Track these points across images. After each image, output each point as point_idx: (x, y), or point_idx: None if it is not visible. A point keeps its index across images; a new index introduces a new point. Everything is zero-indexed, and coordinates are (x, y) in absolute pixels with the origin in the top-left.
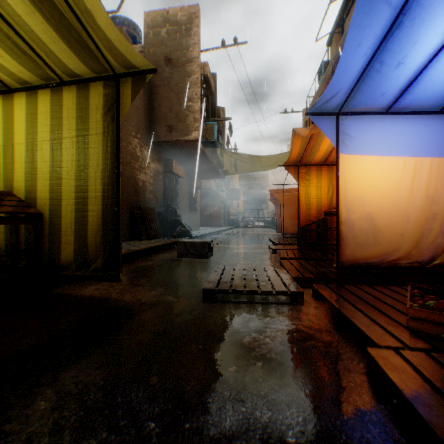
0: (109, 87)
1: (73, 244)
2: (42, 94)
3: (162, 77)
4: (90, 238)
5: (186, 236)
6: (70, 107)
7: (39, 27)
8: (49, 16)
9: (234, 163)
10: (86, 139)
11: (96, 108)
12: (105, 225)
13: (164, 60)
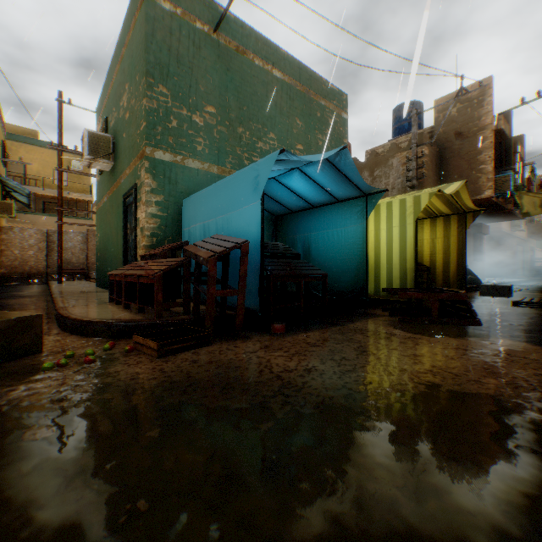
0: (459, 216)
1: (441, 280)
2: (425, 221)
3: (451, 149)
4: (450, 278)
5: (476, 284)
6: (439, 225)
7: (441, 208)
8: (447, 205)
9: (538, 203)
10: (447, 238)
11: (453, 225)
12: (457, 273)
13: (453, 135)
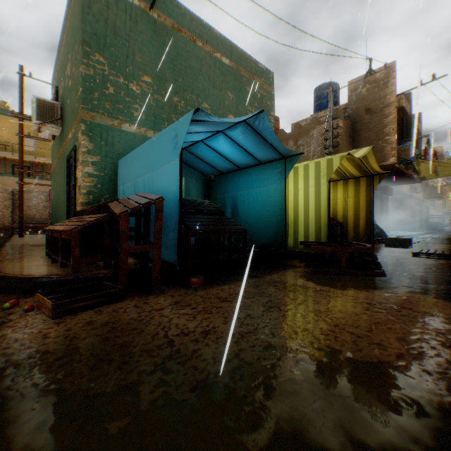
0: (368, 178)
1: (352, 234)
2: (339, 182)
3: (362, 123)
4: (359, 232)
5: (382, 236)
6: (351, 186)
7: (352, 171)
8: (357, 168)
9: (433, 169)
10: (358, 197)
11: (362, 186)
12: (366, 227)
13: (364, 111)
